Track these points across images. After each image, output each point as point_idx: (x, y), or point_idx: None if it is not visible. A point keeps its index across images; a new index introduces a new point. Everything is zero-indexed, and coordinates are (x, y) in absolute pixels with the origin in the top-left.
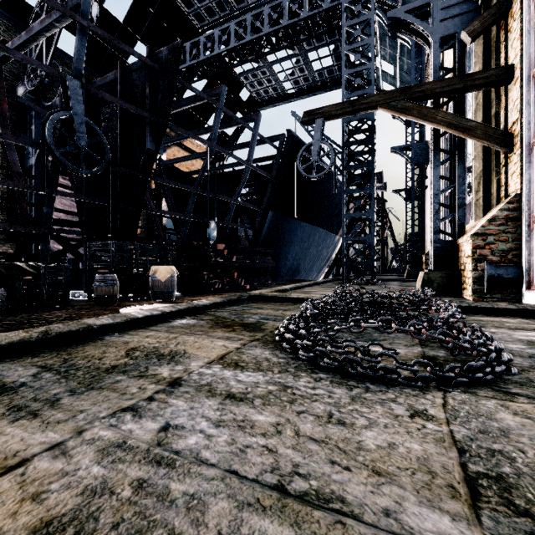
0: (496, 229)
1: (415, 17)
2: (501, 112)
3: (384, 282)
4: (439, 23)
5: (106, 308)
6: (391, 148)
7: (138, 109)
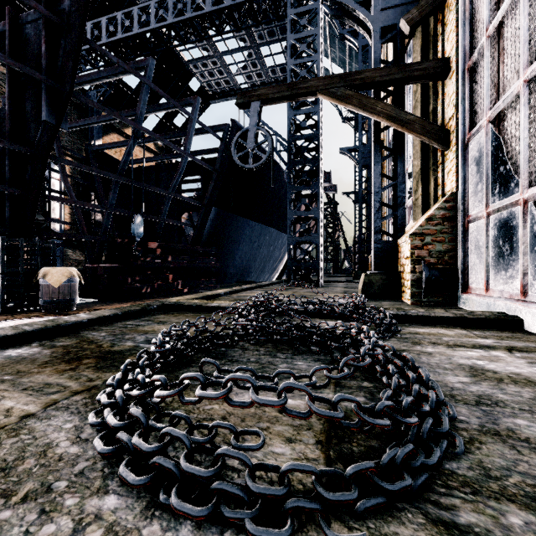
0: (434, 229)
1: (356, 3)
2: (438, 108)
3: (332, 283)
4: (380, 12)
5: None
6: (340, 149)
7: (26, 67)
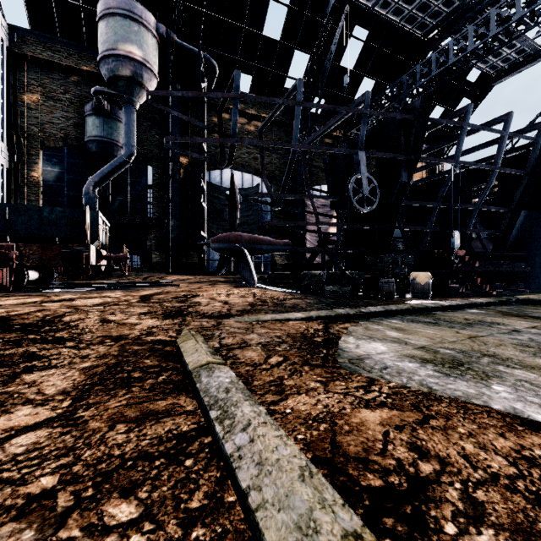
0: None
1: None
2: None
3: None
4: None
5: (393, 300)
6: None
7: (397, 155)
